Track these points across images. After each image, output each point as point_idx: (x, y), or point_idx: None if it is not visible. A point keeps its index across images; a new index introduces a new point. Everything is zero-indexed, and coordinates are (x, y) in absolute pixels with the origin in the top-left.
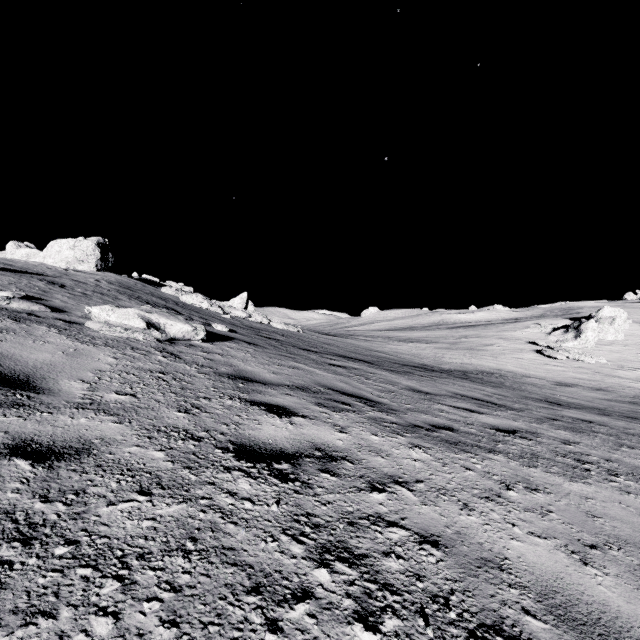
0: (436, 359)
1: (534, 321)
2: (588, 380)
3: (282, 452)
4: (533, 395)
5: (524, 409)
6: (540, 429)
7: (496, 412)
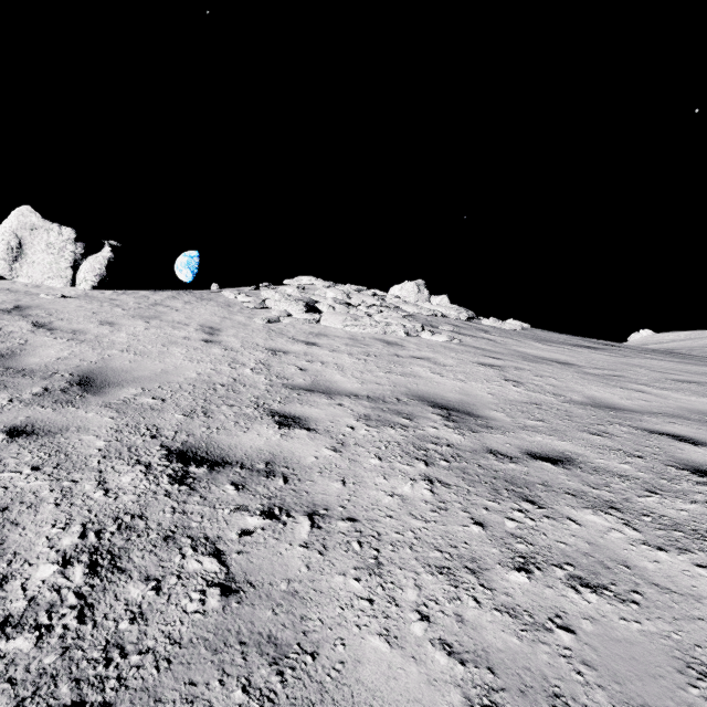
0: None
1: None
2: None
3: None
4: None
5: None
6: None
7: None
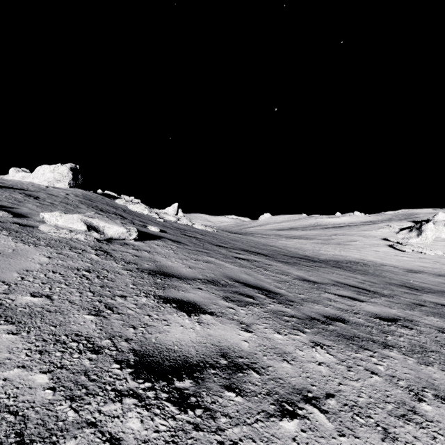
0: (315, 251)
1: (385, 223)
2: (430, 268)
3: (186, 362)
4: (393, 281)
5: (393, 295)
6: (414, 316)
7: (373, 299)
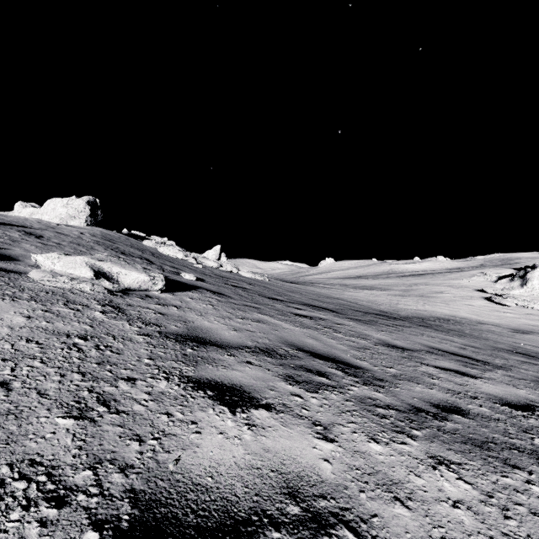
0: (392, 305)
1: (479, 270)
2: None
3: (226, 515)
4: (500, 345)
5: (509, 366)
6: None
7: (487, 373)
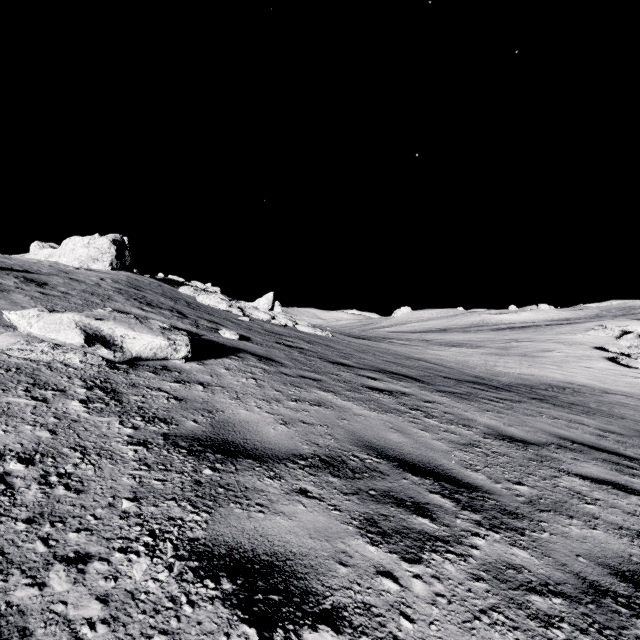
0: (488, 368)
1: (596, 322)
2: None
3: None
4: None
5: None
6: None
7: None
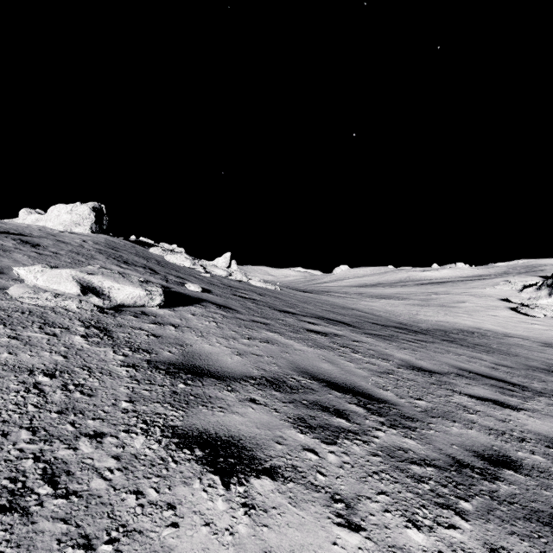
0: (411, 316)
1: (502, 278)
2: None
3: None
4: (533, 362)
5: (550, 391)
6: None
7: (529, 403)
